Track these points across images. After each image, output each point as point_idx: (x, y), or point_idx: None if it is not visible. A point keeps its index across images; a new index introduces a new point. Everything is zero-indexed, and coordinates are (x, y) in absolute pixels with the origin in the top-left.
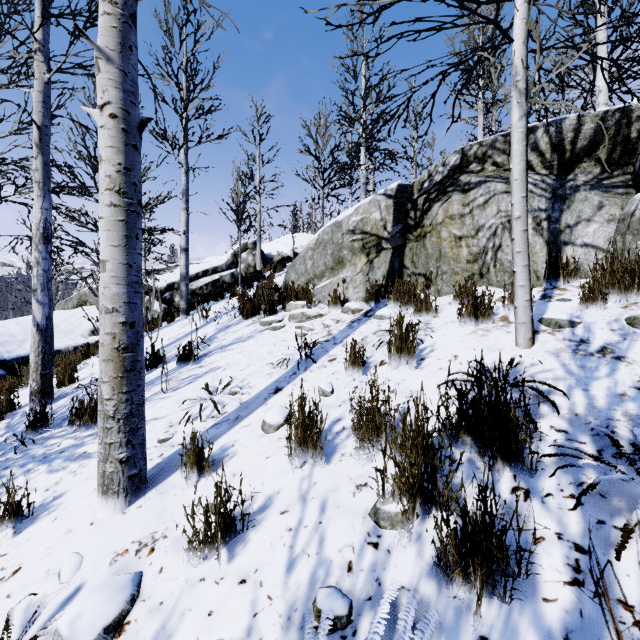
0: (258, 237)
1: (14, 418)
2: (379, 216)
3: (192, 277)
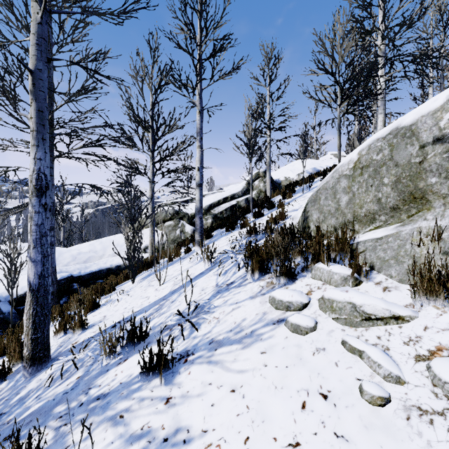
0: (268, 166)
1: (9, 384)
2: None
3: (215, 204)
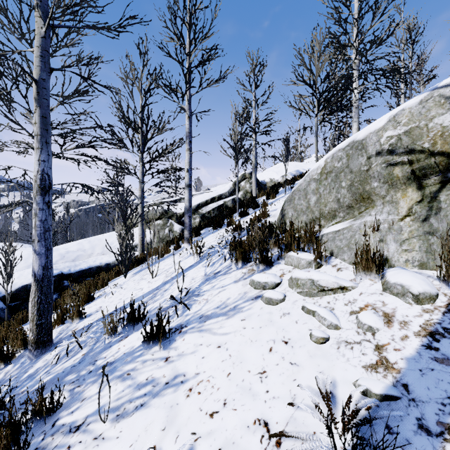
0: (254, 168)
1: (15, 366)
2: None
3: (203, 204)
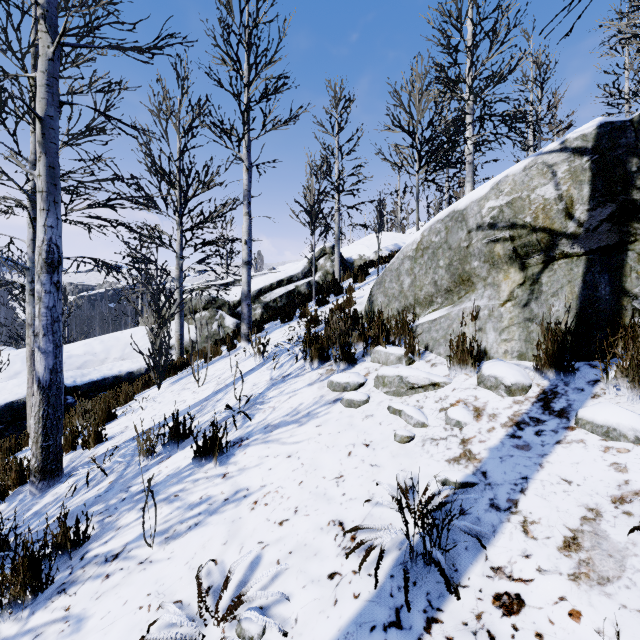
0: (336, 240)
1: (11, 504)
2: (553, 192)
3: (266, 288)
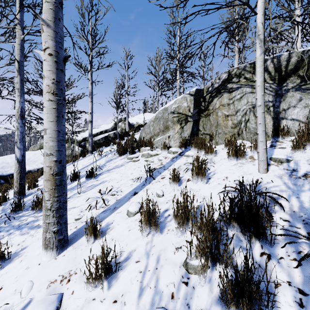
0: (127, 115)
1: (6, 205)
2: (186, 105)
3: (95, 134)
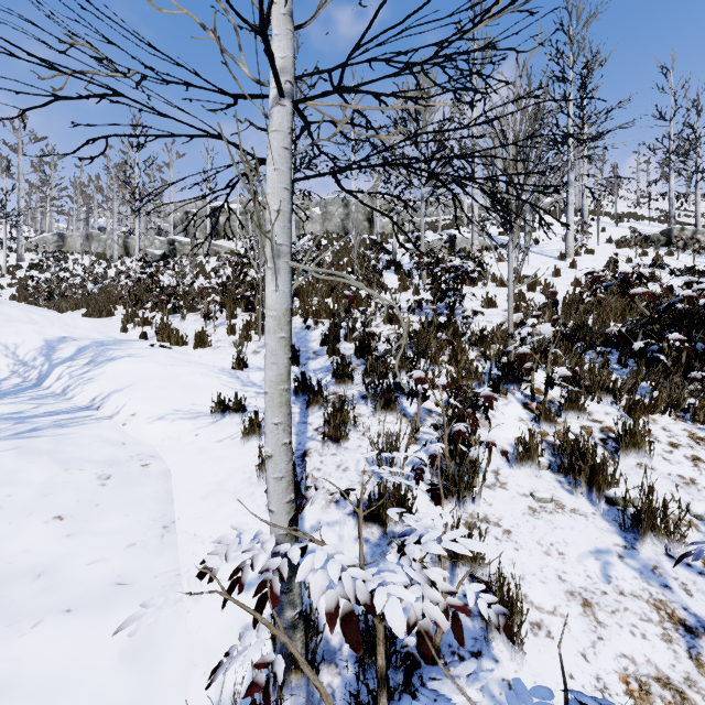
0: None
1: None
2: (57, 237)
3: None
